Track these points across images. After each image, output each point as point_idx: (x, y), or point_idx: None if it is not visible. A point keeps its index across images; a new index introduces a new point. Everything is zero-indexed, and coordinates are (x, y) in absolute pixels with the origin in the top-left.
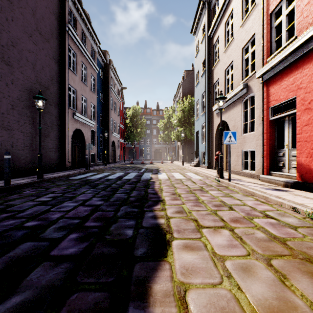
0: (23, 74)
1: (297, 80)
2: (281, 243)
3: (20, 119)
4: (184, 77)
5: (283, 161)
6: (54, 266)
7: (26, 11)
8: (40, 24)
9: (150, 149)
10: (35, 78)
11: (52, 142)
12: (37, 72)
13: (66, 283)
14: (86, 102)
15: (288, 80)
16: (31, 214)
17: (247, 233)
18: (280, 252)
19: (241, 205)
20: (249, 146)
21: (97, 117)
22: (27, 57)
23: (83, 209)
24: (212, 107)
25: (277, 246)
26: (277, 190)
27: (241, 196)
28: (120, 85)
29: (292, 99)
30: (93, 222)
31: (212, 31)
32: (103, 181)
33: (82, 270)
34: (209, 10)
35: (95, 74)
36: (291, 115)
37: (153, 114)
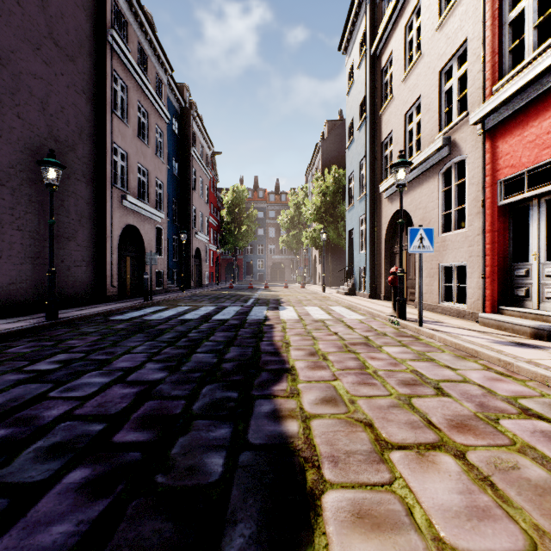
0: (22, 119)
1: None
2: None
3: (17, 204)
4: (325, 132)
5: (526, 285)
6: None
7: None
8: (56, 27)
9: (265, 263)
10: (47, 129)
11: (80, 249)
12: (52, 117)
13: None
14: (146, 176)
15: (540, 126)
16: None
17: (502, 466)
18: None
19: (458, 381)
20: (455, 258)
21: (168, 204)
22: (31, 88)
23: (121, 392)
24: (378, 186)
25: None
26: (523, 346)
27: (451, 360)
28: (210, 148)
29: (546, 163)
30: (135, 430)
31: (379, 44)
32: (174, 324)
33: None
34: (373, 5)
35: (164, 125)
36: (545, 194)
37: (270, 200)
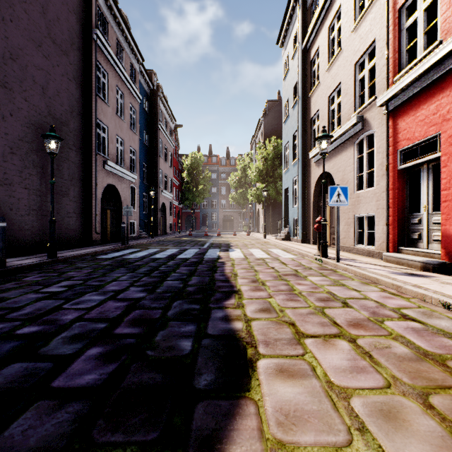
0: (27, 101)
1: (441, 108)
2: (439, 364)
3: (24, 168)
4: (266, 109)
5: (419, 231)
6: (55, 409)
7: (32, 7)
8: (54, 28)
9: (217, 216)
10: (46, 109)
11: (71, 203)
12: (50, 100)
13: (72, 444)
14: (123, 145)
15: (428, 109)
16: (30, 314)
17: (379, 346)
18: (442, 381)
19: (360, 298)
20: (366, 210)
21: (139, 167)
22: (34, 77)
23: (114, 305)
24: (308, 153)
25: (432, 370)
26: (413, 275)
27: (358, 285)
28: (173, 122)
29: (433, 137)
30: (128, 327)
31: (309, 40)
32: (148, 261)
33: (104, 416)
34: (304, 9)
35: (137, 104)
36: (432, 161)
37: (222, 164)
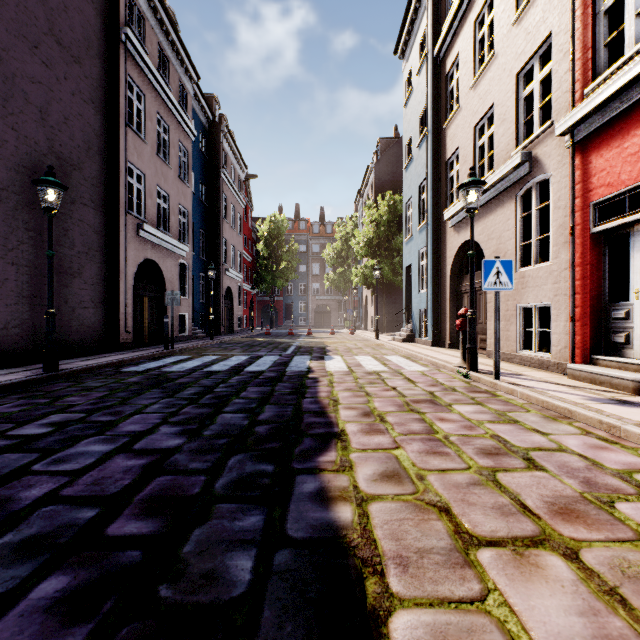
0: (16, 130)
1: None
2: None
3: (10, 233)
4: (378, 152)
5: (626, 330)
6: None
7: None
8: (59, 22)
9: (307, 306)
10: (47, 144)
11: (87, 287)
12: (53, 130)
13: None
14: (168, 202)
15: None
16: None
17: (631, 572)
18: None
19: (553, 449)
20: (536, 297)
21: (193, 235)
22: (27, 93)
23: (124, 464)
24: (442, 213)
25: None
26: (626, 404)
27: (540, 422)
28: (243, 170)
29: None
30: (137, 518)
31: (443, 44)
32: (199, 377)
33: None
34: None
35: (189, 142)
36: None
37: (313, 231)
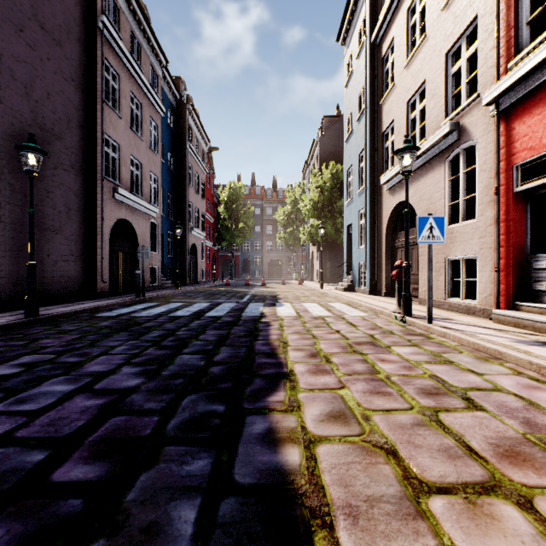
0: (3, 103)
1: None
2: None
3: None
4: (322, 128)
5: None
6: None
7: None
8: (42, 9)
9: (262, 260)
10: (31, 116)
11: (68, 243)
12: (36, 104)
13: None
14: (140, 170)
15: None
16: None
17: None
18: None
19: (489, 389)
20: (463, 250)
21: (163, 199)
22: (13, 71)
23: (82, 404)
24: (378, 178)
25: None
26: None
27: (473, 362)
28: (207, 143)
29: None
30: (85, 461)
31: (380, 31)
32: (163, 321)
33: None
34: None
35: (158, 118)
36: None
37: (267, 197)
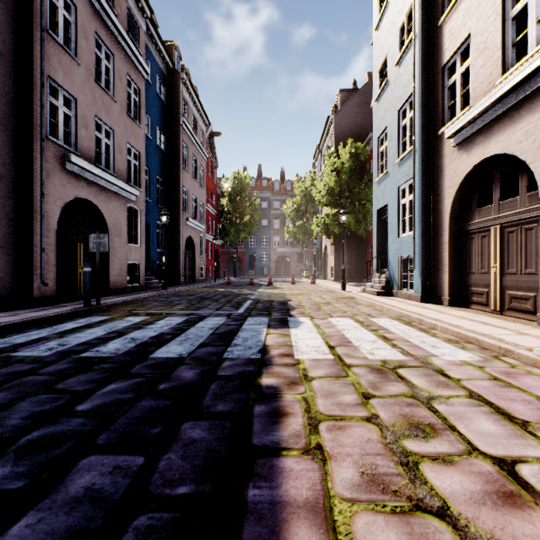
0: None
1: None
2: None
3: None
4: (337, 104)
5: None
6: None
7: None
8: None
9: (269, 257)
10: None
11: None
12: None
13: None
14: (112, 139)
15: None
16: None
17: None
18: None
19: None
20: None
21: (150, 182)
22: None
23: None
24: (435, 134)
25: None
26: None
27: None
28: (206, 124)
29: None
30: None
31: None
32: (37, 383)
33: None
34: None
35: (141, 80)
36: None
37: (274, 189)
